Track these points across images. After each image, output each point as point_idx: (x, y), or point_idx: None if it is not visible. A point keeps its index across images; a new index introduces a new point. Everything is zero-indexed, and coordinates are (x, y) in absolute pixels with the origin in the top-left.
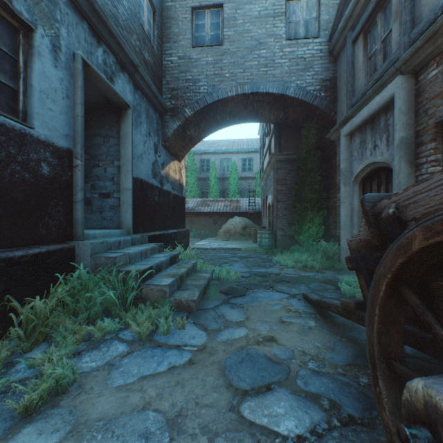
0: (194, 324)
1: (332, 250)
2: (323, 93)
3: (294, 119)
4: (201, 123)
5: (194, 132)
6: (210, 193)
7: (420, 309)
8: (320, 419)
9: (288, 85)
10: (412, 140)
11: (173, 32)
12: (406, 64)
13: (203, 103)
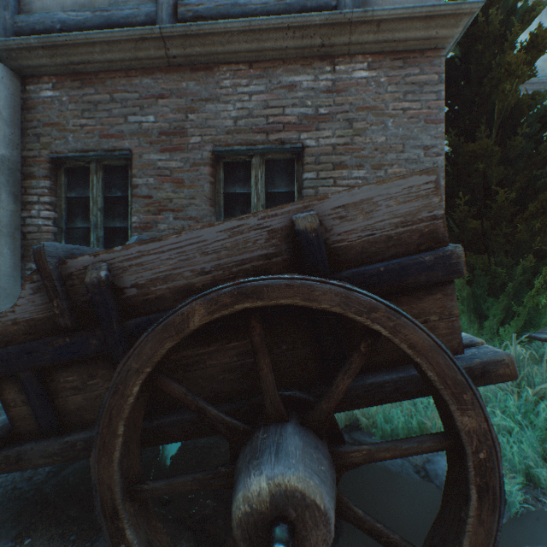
0: None
1: None
2: None
3: None
4: None
5: None
6: None
7: (191, 397)
8: None
9: None
10: (18, 166)
11: None
12: (11, 54)
13: None
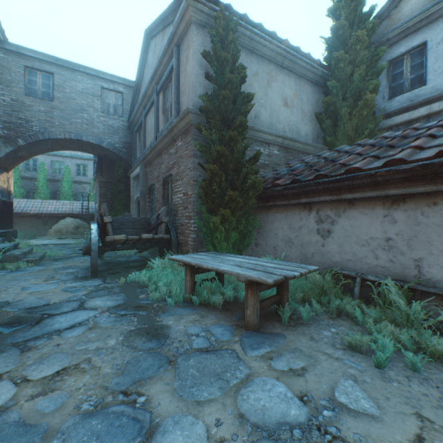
0: (38, 266)
1: None
2: (125, 150)
3: (111, 157)
4: (34, 148)
5: (26, 153)
6: (38, 194)
7: None
8: (81, 269)
9: (103, 140)
10: (145, 191)
11: (6, 78)
12: (143, 162)
13: (36, 138)
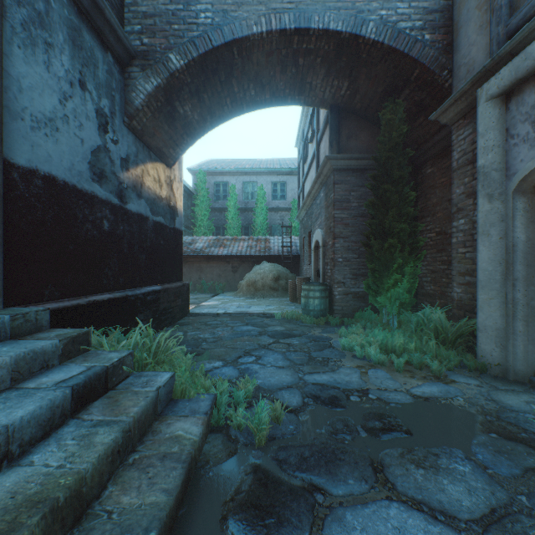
0: None
1: (454, 327)
2: (428, 34)
3: (366, 95)
4: (204, 93)
5: (192, 111)
6: (227, 229)
7: None
8: None
9: (364, 17)
10: None
11: None
12: None
13: (205, 44)
